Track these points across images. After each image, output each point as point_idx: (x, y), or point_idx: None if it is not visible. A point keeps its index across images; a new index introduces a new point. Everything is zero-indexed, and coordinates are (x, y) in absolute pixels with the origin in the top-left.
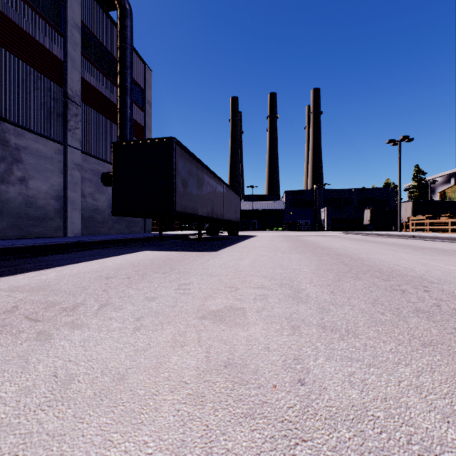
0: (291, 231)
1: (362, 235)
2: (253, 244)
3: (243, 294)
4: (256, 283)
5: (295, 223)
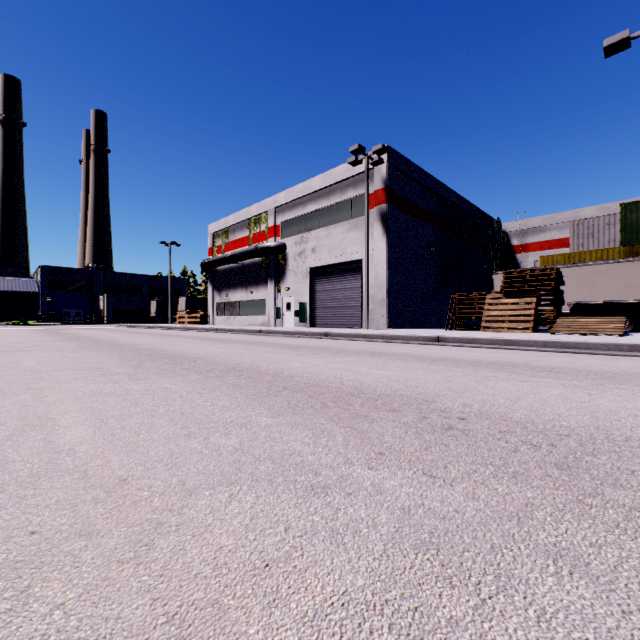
0: (51, 324)
1: (133, 327)
2: (5, 335)
3: (23, 342)
4: (27, 341)
5: (59, 314)
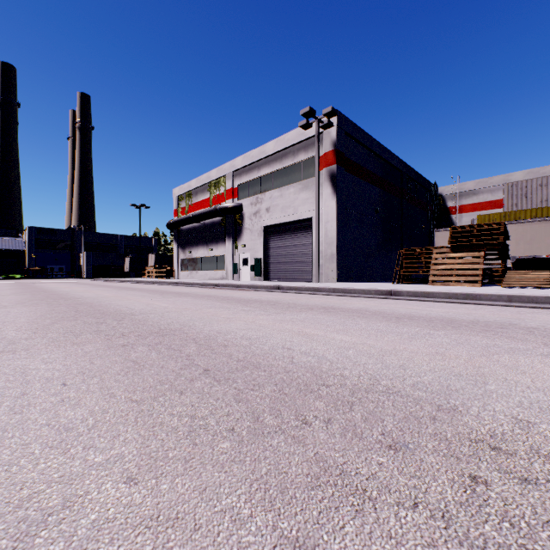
0: (35, 279)
1: (105, 281)
2: None
3: None
4: None
5: (43, 269)
